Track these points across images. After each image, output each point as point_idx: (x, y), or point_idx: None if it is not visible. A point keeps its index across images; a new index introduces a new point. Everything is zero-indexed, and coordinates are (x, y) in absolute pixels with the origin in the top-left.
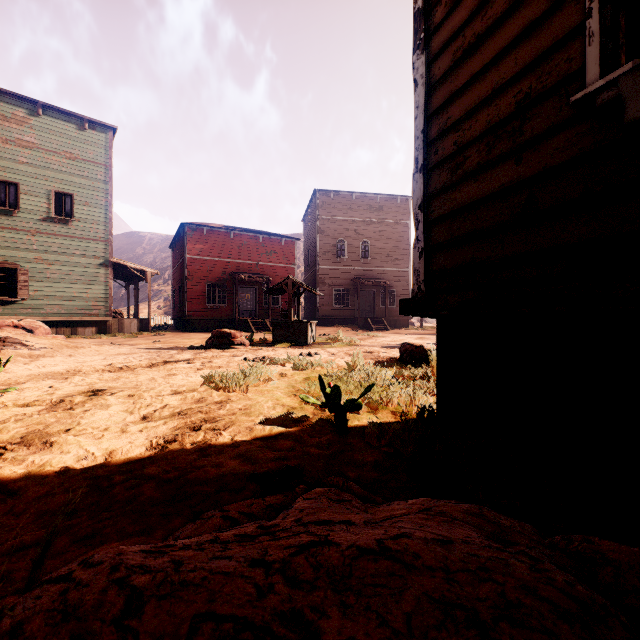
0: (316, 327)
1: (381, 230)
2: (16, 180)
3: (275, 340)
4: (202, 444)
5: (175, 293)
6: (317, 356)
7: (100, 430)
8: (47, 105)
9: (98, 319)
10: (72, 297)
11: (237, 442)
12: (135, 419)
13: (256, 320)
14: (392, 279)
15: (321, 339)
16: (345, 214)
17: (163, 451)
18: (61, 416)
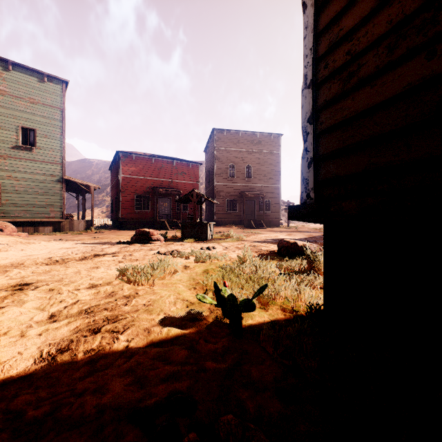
0: (214, 226)
1: (260, 158)
2: None
3: (183, 236)
4: (93, 355)
5: (113, 202)
6: (214, 250)
7: None
8: (15, 63)
9: (54, 221)
10: (35, 205)
11: (131, 351)
12: (42, 318)
13: (171, 221)
14: (267, 192)
15: (217, 235)
16: (234, 146)
17: (49, 365)
18: None
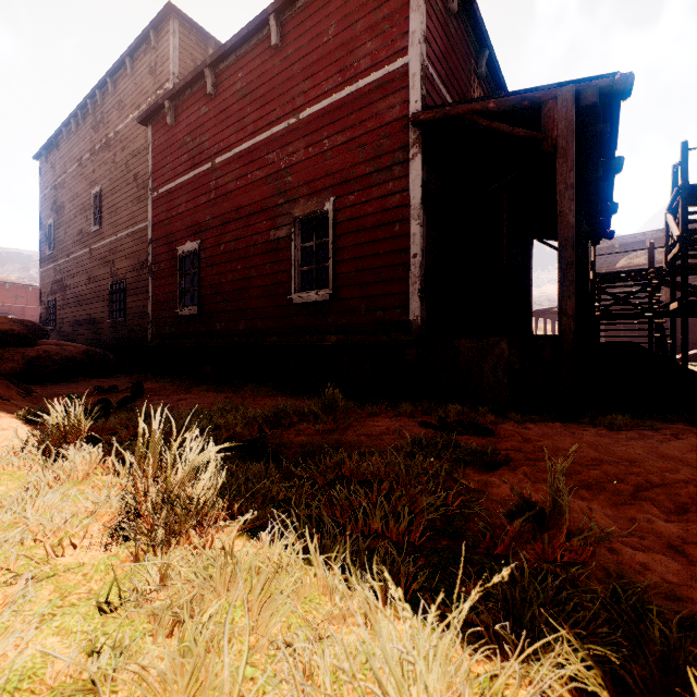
0: None
1: None
2: None
3: None
4: None
5: None
6: None
7: None
8: None
9: None
10: None
11: None
12: None
13: None
14: None
15: None
16: None
17: None
18: None
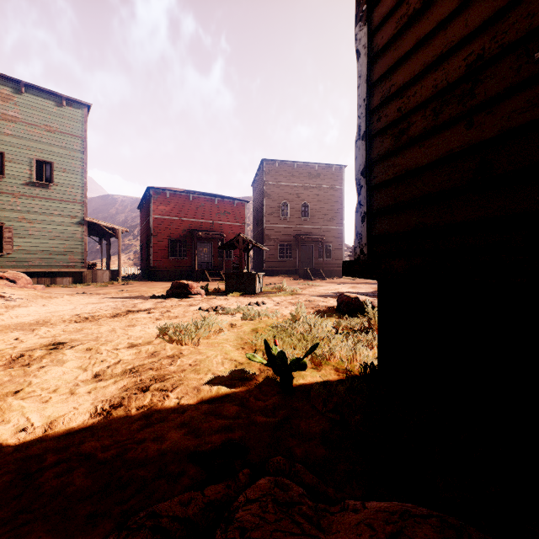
0: (263, 277)
1: (319, 194)
2: (2, 149)
3: (227, 290)
4: (147, 410)
5: (142, 247)
6: (264, 305)
7: (49, 391)
8: (29, 84)
9: (74, 270)
10: (51, 251)
11: (183, 407)
12: (87, 377)
13: (212, 271)
14: (328, 236)
15: (267, 288)
16: (288, 180)
17: (106, 419)
18: (15, 374)
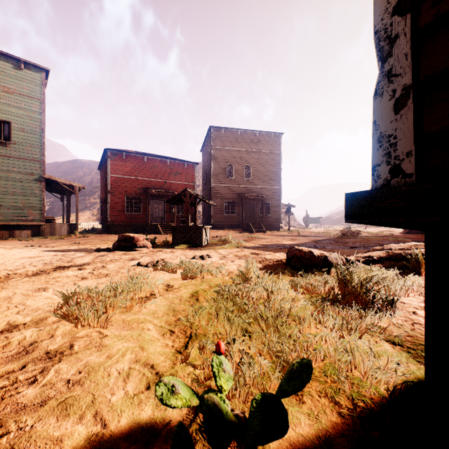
0: (211, 230)
1: (259, 158)
2: None
3: (175, 242)
4: None
5: (102, 204)
6: (209, 259)
7: None
8: None
9: (33, 224)
10: (10, 206)
11: None
12: None
13: (164, 225)
14: (267, 194)
15: (214, 241)
16: (233, 145)
17: None
18: None
